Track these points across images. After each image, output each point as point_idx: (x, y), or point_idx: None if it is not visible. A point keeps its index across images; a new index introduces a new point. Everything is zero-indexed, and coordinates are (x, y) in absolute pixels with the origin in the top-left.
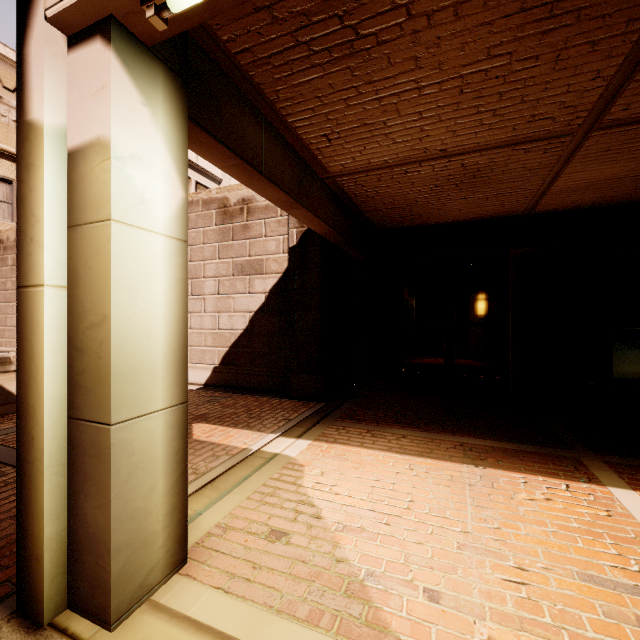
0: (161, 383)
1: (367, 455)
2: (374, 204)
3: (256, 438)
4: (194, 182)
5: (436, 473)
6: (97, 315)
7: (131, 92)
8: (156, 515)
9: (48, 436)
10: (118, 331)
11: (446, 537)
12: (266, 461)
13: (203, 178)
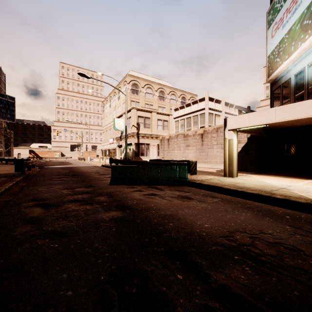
0: (235, 159)
1: (263, 176)
2: (271, 126)
3: (241, 174)
4: (214, 114)
5: (275, 177)
6: (231, 153)
7: (234, 134)
8: (235, 170)
9: (227, 162)
10: (233, 154)
11: (271, 179)
12: (244, 175)
13: (216, 112)
